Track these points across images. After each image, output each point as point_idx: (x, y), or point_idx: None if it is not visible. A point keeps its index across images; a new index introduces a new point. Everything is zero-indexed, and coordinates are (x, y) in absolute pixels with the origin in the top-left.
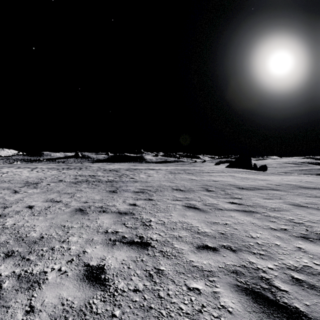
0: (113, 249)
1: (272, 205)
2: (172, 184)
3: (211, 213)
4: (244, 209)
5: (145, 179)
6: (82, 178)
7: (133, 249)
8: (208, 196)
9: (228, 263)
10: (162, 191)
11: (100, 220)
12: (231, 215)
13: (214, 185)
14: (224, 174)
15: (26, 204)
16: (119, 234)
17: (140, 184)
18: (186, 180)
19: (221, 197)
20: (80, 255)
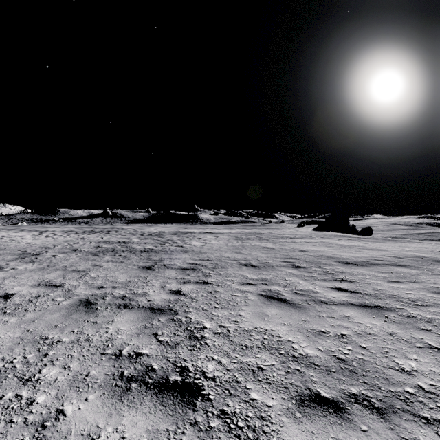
0: (123, 404)
1: (408, 294)
2: (239, 255)
3: (310, 311)
4: (364, 302)
5: (199, 247)
6: (108, 246)
7: (163, 406)
8: (298, 277)
9: None
10: (224, 267)
11: (114, 325)
12: (345, 316)
13: (303, 257)
14: (313, 240)
15: (3, 291)
16: (142, 361)
17: (191, 255)
18: (260, 250)
19: (319, 279)
20: (47, 425)
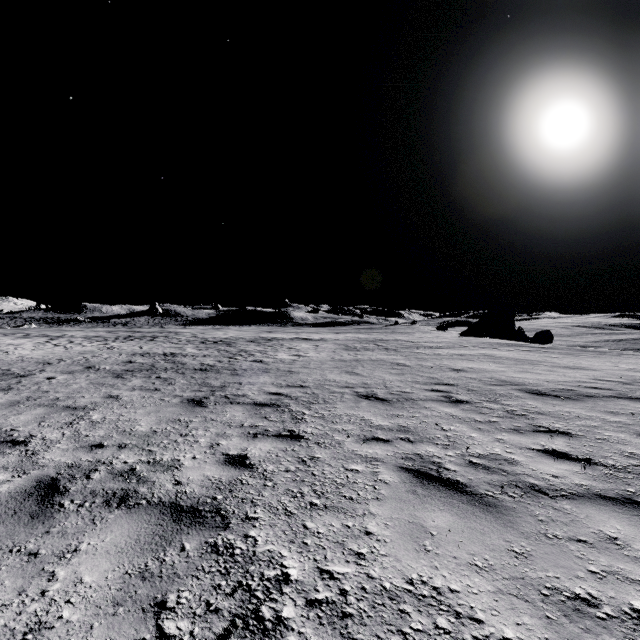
0: None
1: None
2: (352, 378)
3: (521, 519)
4: (623, 489)
5: (287, 363)
6: (145, 360)
7: None
8: (465, 424)
9: None
10: (328, 401)
11: (73, 564)
12: (607, 535)
13: (461, 382)
14: (468, 351)
15: None
16: None
17: (275, 378)
18: (386, 368)
19: (506, 428)
20: None
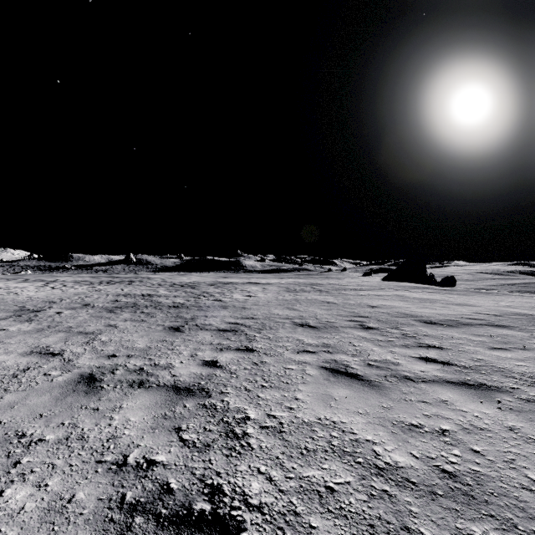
0: None
1: (520, 367)
2: (292, 312)
3: (392, 392)
4: (463, 378)
5: (241, 302)
6: (128, 300)
7: None
8: (370, 342)
9: None
10: (273, 328)
11: (121, 413)
12: (441, 399)
13: (374, 315)
14: (384, 292)
15: None
16: (155, 476)
17: (232, 312)
18: (318, 305)
19: (398, 345)
20: None
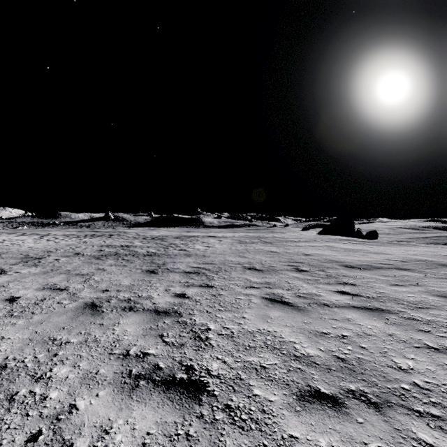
0: (132, 399)
1: (409, 298)
2: (242, 259)
3: (312, 313)
4: (366, 304)
5: (202, 251)
6: (110, 250)
7: (171, 401)
8: (301, 281)
9: (373, 445)
10: (227, 271)
11: (120, 326)
12: (347, 318)
13: (307, 261)
14: (318, 244)
15: (8, 295)
16: (149, 361)
17: (195, 259)
18: (264, 254)
19: (322, 282)
20: (61, 418)
